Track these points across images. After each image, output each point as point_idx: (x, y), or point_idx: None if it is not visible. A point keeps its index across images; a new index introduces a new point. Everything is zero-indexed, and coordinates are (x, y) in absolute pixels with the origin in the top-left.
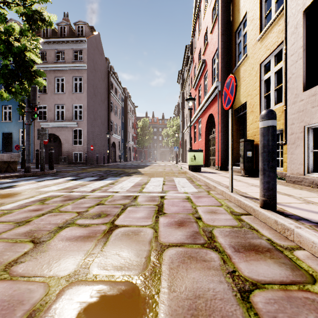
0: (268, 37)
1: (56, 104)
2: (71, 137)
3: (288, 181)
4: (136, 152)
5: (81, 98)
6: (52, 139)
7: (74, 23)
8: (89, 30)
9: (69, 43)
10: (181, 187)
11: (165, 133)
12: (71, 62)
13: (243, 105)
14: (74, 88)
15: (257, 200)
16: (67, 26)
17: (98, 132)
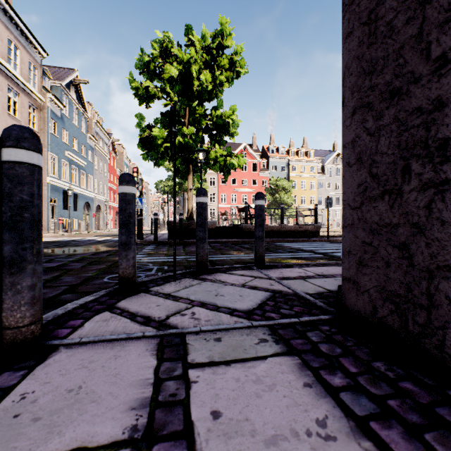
0: None
1: None
2: None
3: None
4: None
5: None
6: None
7: None
8: None
9: None
10: None
11: None
12: None
13: None
14: None
15: None
16: None
17: None
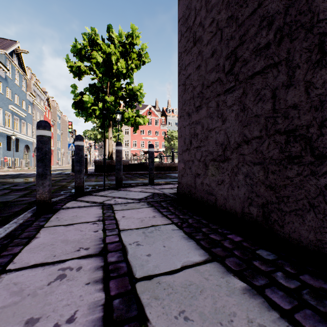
0: None
1: None
2: None
3: None
4: None
5: None
6: None
7: None
8: None
9: None
10: None
11: None
12: None
13: None
14: None
15: None
16: None
17: None
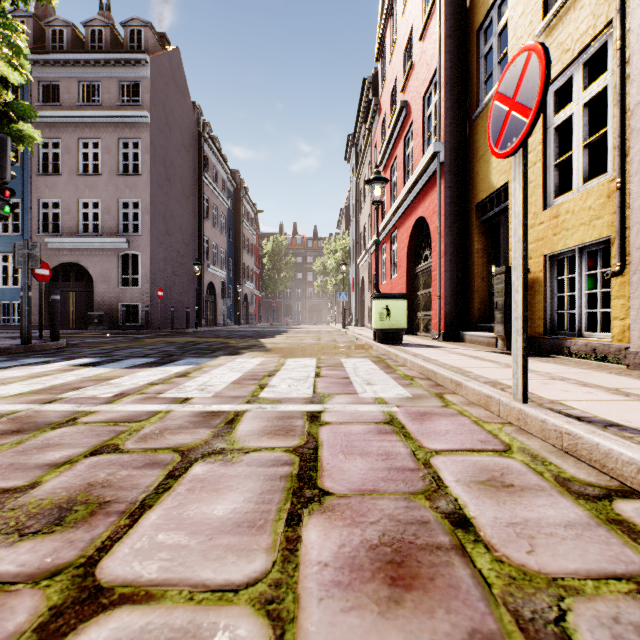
0: (566, 21)
1: (82, 197)
2: (115, 271)
3: (634, 365)
4: (259, 306)
5: (137, 185)
6: (72, 274)
7: (123, 23)
8: (156, 39)
9: (111, 65)
10: (364, 384)
11: (319, 267)
12: (115, 107)
13: (498, 193)
14: (121, 163)
15: (628, 432)
16: (107, 29)
17: (176, 261)
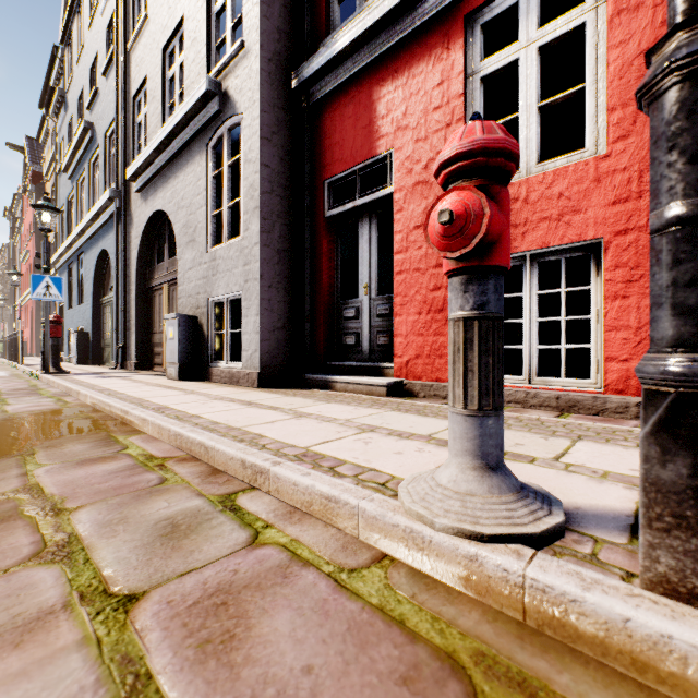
0: None
1: None
2: None
3: None
4: None
5: None
6: None
7: None
8: None
9: None
10: None
11: None
12: None
13: None
14: None
15: None
16: None
17: None
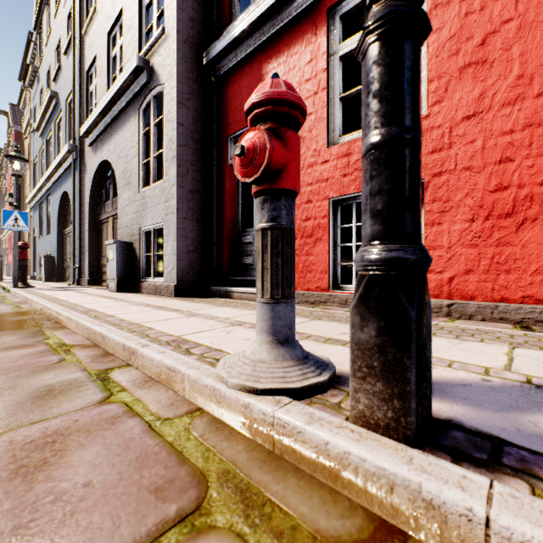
0: None
1: None
2: None
3: None
4: None
5: None
6: None
7: None
8: None
9: None
10: None
11: None
12: None
13: None
14: None
15: None
16: None
17: None
